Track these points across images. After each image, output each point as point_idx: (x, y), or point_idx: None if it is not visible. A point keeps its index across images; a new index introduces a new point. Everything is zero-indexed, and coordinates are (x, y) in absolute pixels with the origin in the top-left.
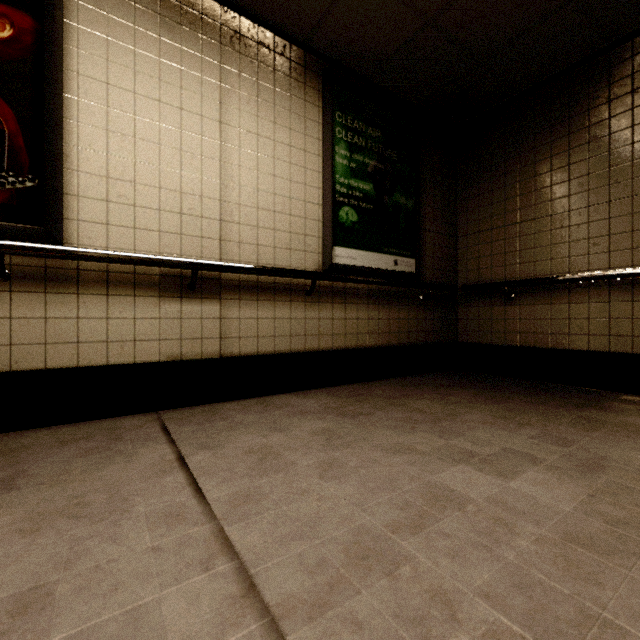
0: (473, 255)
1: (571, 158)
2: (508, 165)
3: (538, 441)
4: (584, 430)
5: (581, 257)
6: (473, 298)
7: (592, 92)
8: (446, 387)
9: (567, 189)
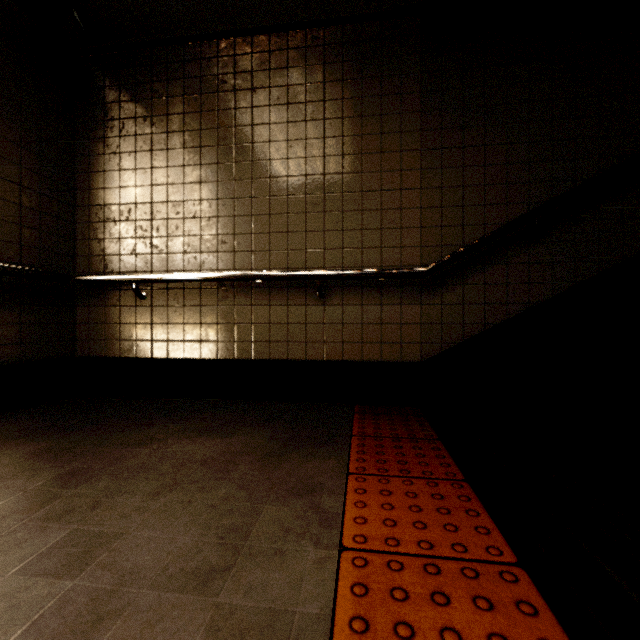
0: (97, 235)
1: (203, 140)
2: (140, 126)
3: (30, 575)
4: (154, 494)
5: (212, 254)
6: (97, 294)
7: (221, 74)
8: (4, 442)
9: (199, 174)
